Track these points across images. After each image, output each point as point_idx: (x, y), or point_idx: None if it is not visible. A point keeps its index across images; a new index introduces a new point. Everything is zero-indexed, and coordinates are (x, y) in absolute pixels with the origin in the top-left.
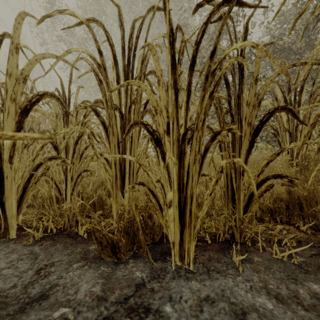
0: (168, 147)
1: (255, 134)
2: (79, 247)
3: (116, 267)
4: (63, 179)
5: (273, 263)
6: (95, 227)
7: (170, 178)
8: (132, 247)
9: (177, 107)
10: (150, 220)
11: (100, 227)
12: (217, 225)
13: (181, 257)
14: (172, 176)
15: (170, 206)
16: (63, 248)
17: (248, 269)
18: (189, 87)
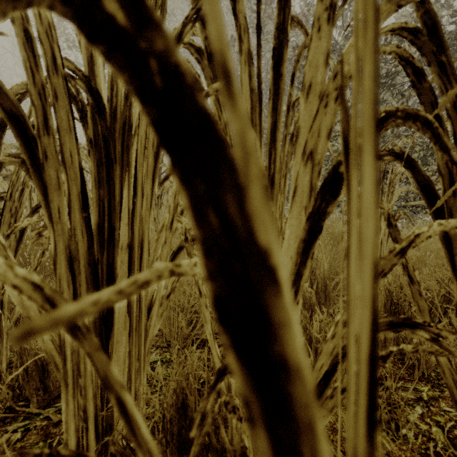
0: None
1: None
2: None
3: None
4: None
5: None
6: None
7: None
8: None
9: None
10: None
11: None
12: None
13: None
14: None
15: None
16: None
17: None
18: None
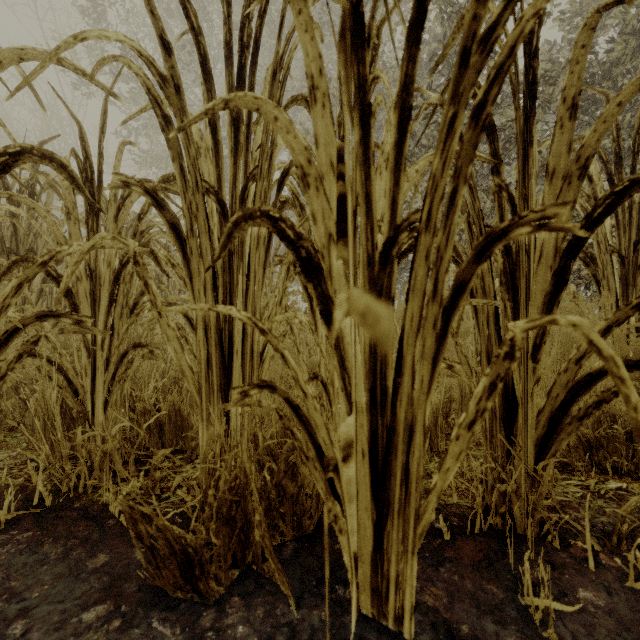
0: (340, 283)
1: (571, 251)
2: (103, 552)
3: (194, 624)
4: (87, 366)
5: (635, 609)
6: (137, 507)
7: (347, 373)
8: (243, 554)
9: (368, 164)
10: (294, 471)
11: (150, 509)
12: (459, 481)
13: (376, 597)
14: (353, 369)
15: (346, 457)
16: (60, 555)
17: (571, 634)
18: (404, 98)
